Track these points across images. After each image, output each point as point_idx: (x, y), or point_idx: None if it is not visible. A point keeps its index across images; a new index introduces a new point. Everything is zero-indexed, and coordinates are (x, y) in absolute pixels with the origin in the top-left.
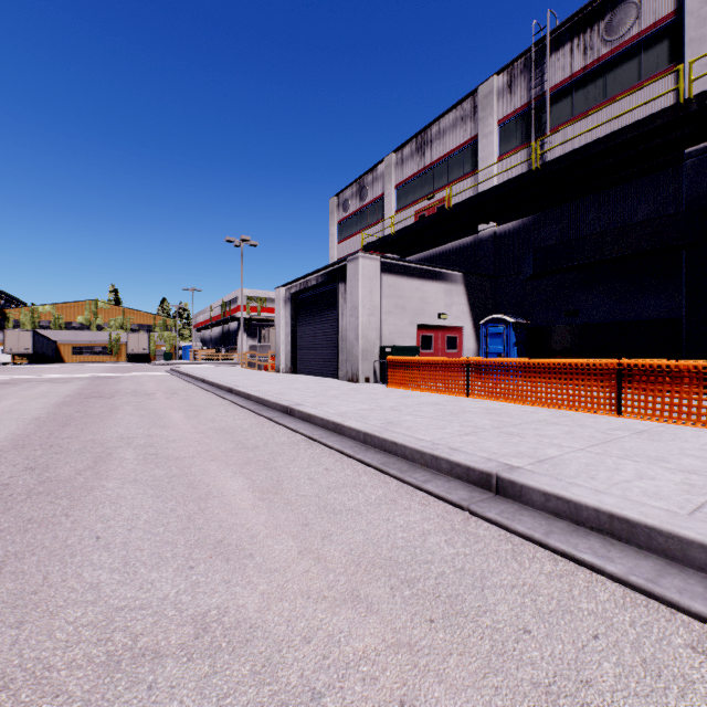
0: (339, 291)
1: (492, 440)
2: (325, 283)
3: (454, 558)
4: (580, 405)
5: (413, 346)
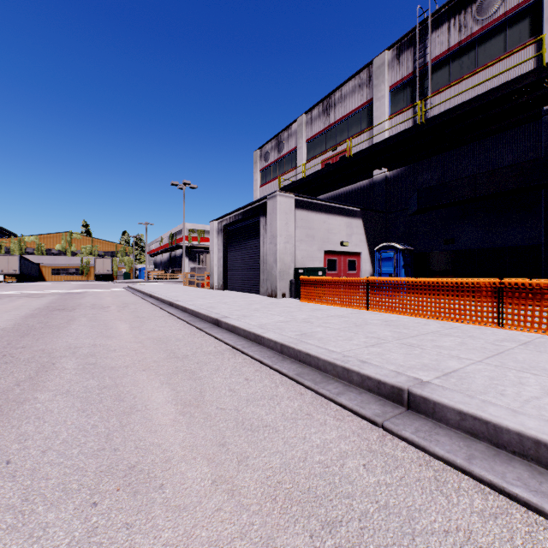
0: (261, 223)
1: (396, 351)
2: (249, 217)
3: (376, 490)
4: (465, 318)
5: (321, 268)
